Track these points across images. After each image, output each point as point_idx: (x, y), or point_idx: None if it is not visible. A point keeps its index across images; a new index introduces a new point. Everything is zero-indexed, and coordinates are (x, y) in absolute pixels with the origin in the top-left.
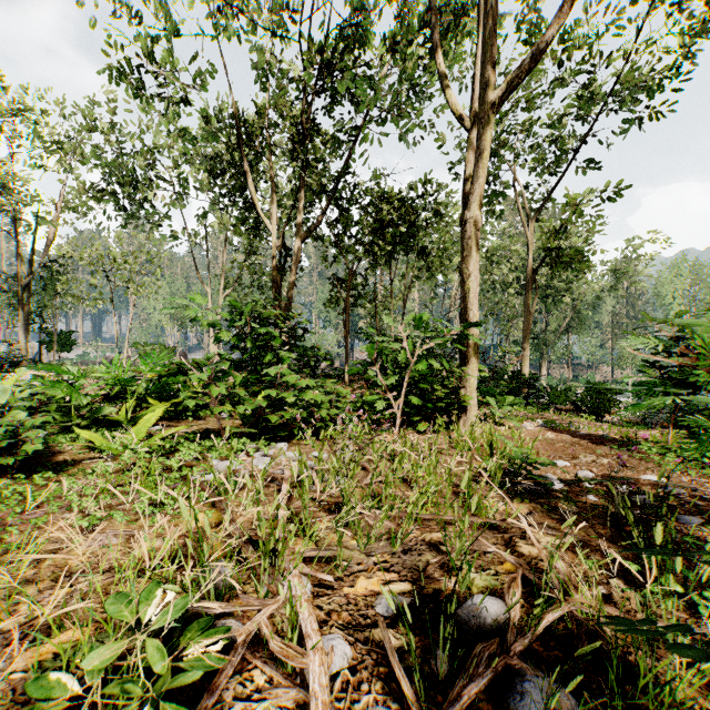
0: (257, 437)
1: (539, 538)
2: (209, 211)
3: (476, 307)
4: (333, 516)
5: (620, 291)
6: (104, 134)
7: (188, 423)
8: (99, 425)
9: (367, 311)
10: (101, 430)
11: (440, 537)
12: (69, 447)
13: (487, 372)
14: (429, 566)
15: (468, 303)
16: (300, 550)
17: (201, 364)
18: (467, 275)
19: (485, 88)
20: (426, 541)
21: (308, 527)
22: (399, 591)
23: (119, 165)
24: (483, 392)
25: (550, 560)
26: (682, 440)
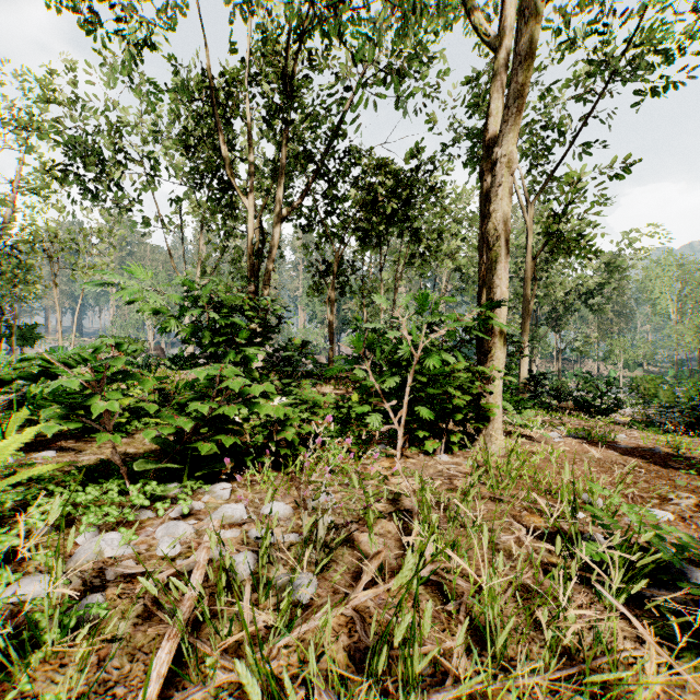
0: (186, 474)
1: None
2: (185, 196)
3: (503, 283)
4: None
5: (612, 284)
6: (62, 104)
7: (103, 443)
8: None
9: (354, 302)
10: None
11: None
12: None
13: None
14: None
15: (493, 276)
16: None
17: (79, 361)
18: (492, 238)
19: None
20: None
21: None
22: None
23: (83, 142)
24: None
25: None
26: None
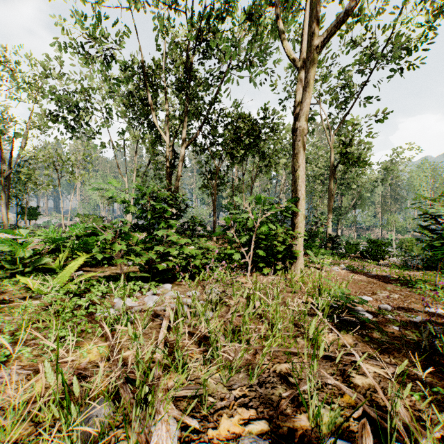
0: (150, 280)
1: (367, 368)
2: (126, 129)
3: (303, 189)
4: (201, 349)
5: (388, 181)
6: (57, 78)
7: (103, 268)
8: (38, 271)
9: (228, 193)
10: (39, 275)
11: (288, 368)
12: (11, 288)
13: (307, 233)
14: (282, 400)
15: (297, 186)
16: (172, 385)
17: (108, 228)
18: (297, 166)
19: (310, 36)
20: (277, 373)
21: (180, 363)
22: (258, 432)
23: (67, 99)
24: (304, 246)
25: (396, 407)
26: (440, 279)
